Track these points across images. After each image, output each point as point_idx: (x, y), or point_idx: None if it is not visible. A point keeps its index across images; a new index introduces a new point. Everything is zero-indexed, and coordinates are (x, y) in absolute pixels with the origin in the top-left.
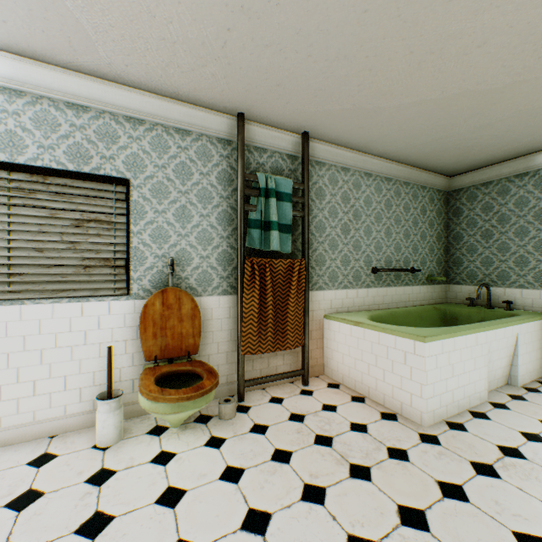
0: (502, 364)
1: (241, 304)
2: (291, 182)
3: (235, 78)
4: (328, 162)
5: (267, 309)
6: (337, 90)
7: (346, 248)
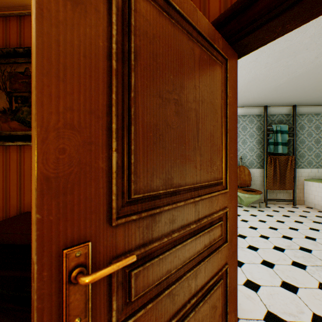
0: None
1: (265, 172)
2: (287, 126)
3: (266, 100)
4: (306, 113)
5: (276, 174)
6: (309, 95)
7: (317, 150)
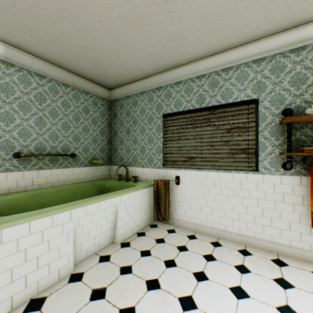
0: (105, 230)
1: None
2: None
3: None
4: None
5: None
6: None
7: None
